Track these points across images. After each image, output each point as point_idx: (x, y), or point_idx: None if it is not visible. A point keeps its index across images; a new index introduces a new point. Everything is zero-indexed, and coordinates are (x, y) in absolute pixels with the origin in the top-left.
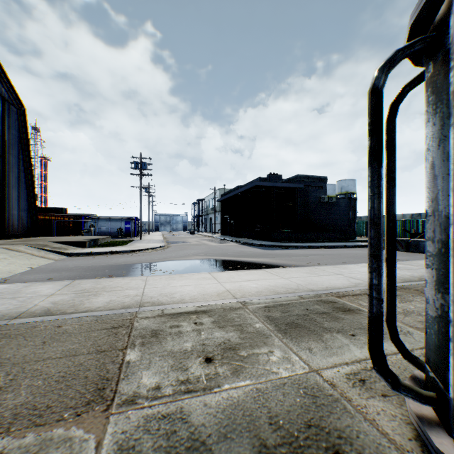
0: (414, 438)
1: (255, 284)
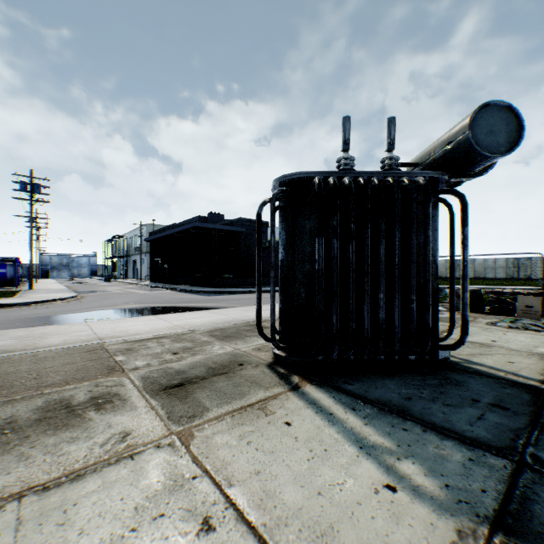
0: (272, 358)
1: (200, 320)
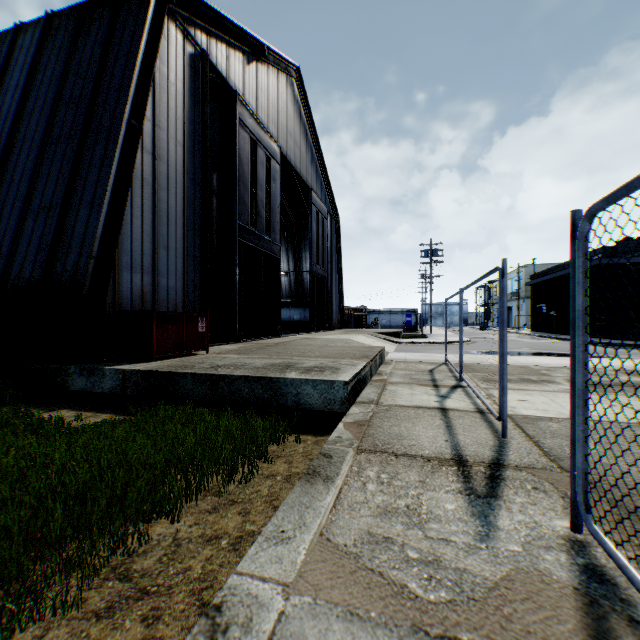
0: None
1: (605, 363)
